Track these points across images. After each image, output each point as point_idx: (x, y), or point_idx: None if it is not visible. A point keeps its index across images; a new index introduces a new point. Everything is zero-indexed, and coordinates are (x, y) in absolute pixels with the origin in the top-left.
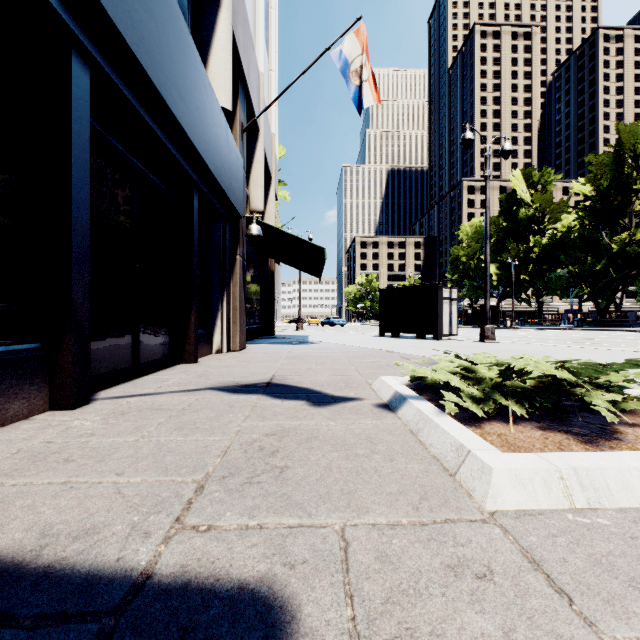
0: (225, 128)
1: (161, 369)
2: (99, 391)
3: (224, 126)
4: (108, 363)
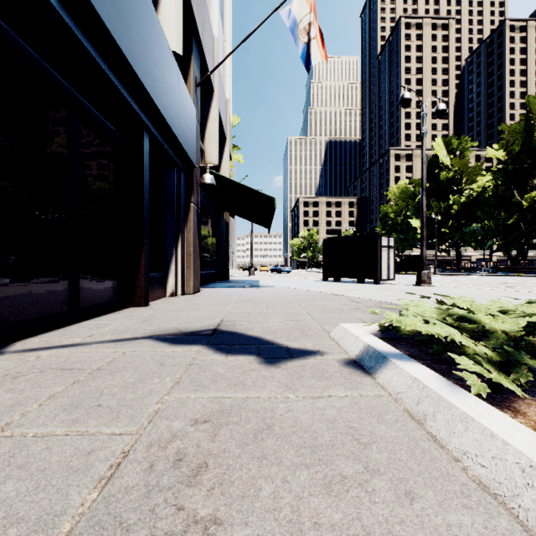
0: (176, 73)
1: (106, 313)
2: (17, 341)
3: (175, 71)
4: (34, 308)
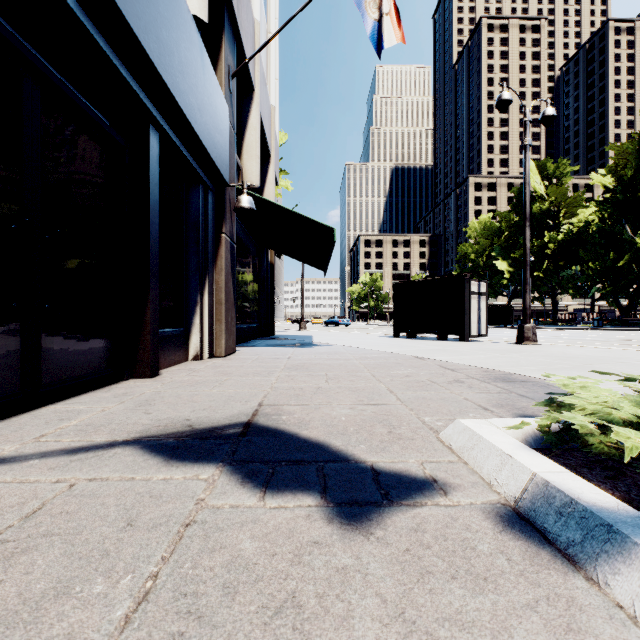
0: (199, 48)
1: (89, 390)
2: None
3: (197, 43)
4: None
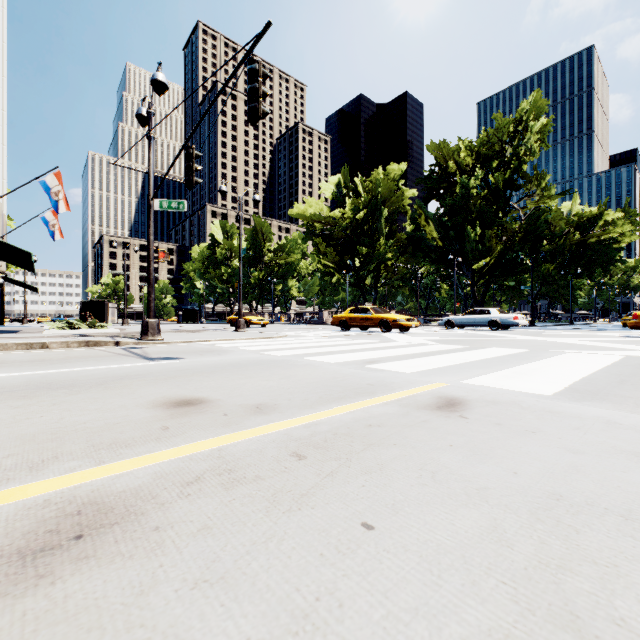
0: None
1: None
2: None
3: None
4: None
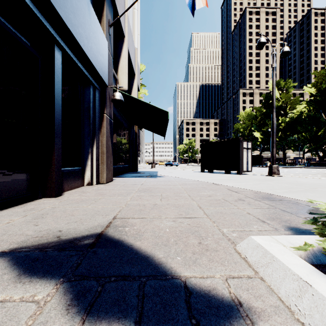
0: (86, 2)
1: (11, 206)
2: None
3: None
4: None
